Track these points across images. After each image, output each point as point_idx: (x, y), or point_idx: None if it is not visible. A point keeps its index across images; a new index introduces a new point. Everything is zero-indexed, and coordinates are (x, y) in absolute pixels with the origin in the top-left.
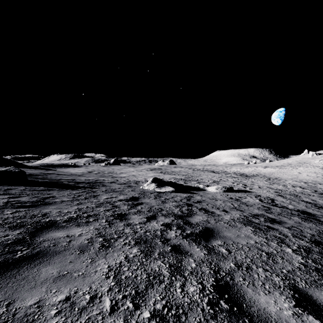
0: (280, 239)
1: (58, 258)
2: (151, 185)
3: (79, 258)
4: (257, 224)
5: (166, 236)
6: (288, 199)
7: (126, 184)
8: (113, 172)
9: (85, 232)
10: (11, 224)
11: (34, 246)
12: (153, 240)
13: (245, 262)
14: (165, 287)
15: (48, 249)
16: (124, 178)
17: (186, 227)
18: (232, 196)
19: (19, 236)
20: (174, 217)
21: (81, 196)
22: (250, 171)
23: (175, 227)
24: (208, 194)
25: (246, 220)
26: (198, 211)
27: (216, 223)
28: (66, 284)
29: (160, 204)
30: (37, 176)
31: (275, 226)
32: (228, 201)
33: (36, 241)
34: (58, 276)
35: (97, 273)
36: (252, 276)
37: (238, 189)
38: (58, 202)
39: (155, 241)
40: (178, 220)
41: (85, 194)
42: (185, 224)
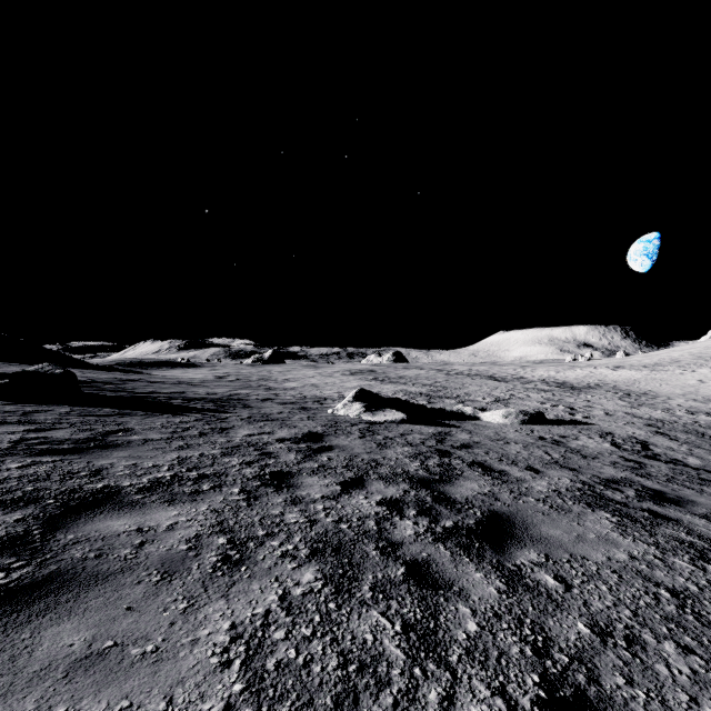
0: (697, 550)
1: (99, 594)
2: (352, 407)
3: (157, 595)
4: (622, 505)
5: (392, 534)
6: (684, 443)
7: (296, 404)
8: (270, 379)
9: (185, 519)
10: (8, 496)
11: (46, 556)
12: (357, 545)
13: (618, 619)
14: (395, 707)
15: (80, 567)
16: (292, 391)
17: (442, 510)
18: (543, 434)
19: (16, 529)
20: (409, 484)
21: (192, 428)
22: (579, 378)
23: (414, 511)
24: (485, 427)
25: (590, 493)
26: (465, 468)
27: (515, 500)
28: (101, 688)
29: (374, 450)
30: (105, 386)
31: (669, 512)
32: (536, 445)
33: (54, 543)
34: (83, 657)
35: (198, 649)
36: (650, 669)
37: (557, 416)
38: (137, 443)
39: (362, 550)
40: (419, 492)
41: (201, 424)
42: (439, 503)
